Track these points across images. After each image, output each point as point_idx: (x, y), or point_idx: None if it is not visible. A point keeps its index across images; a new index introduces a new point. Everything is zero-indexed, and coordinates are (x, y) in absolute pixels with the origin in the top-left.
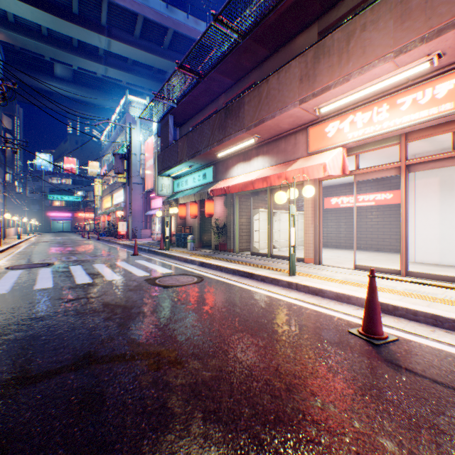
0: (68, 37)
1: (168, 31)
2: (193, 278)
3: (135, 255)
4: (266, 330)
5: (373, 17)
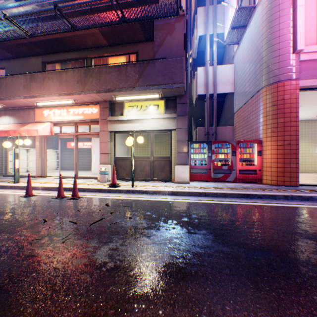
0: None
1: None
2: None
3: None
4: None
5: (53, 76)
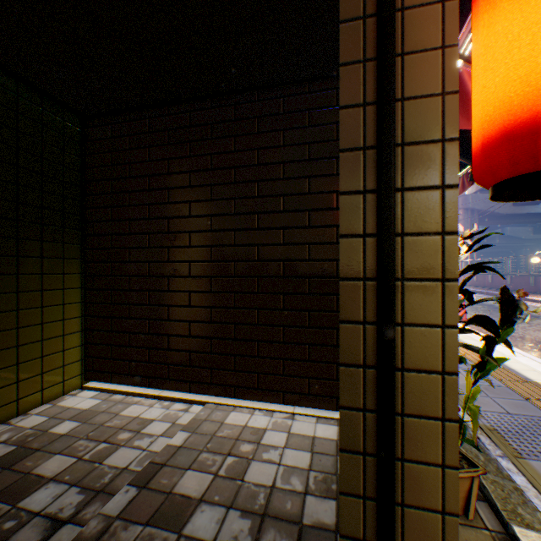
0: None
1: None
2: None
3: None
4: (516, 328)
5: None
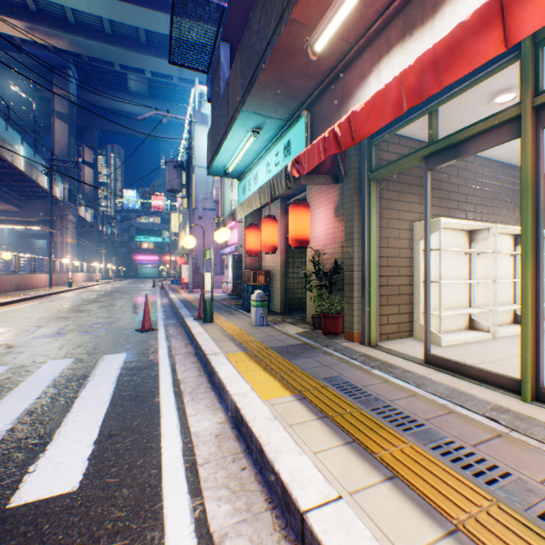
0: (134, 31)
1: None
2: None
3: (141, 331)
4: None
5: None
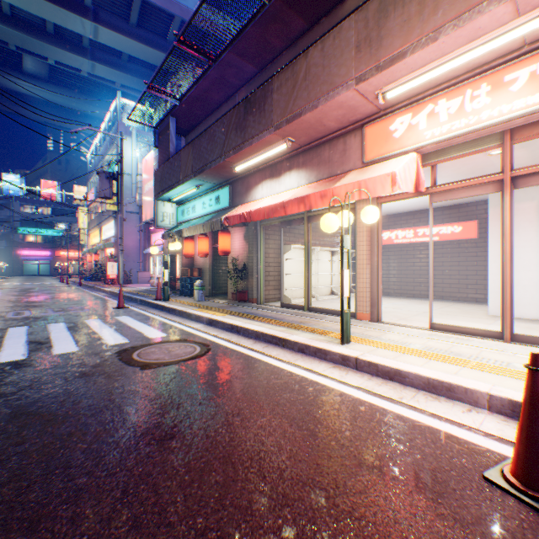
0: (40, 19)
1: (174, 20)
2: (195, 347)
3: (119, 308)
4: (322, 481)
5: None
